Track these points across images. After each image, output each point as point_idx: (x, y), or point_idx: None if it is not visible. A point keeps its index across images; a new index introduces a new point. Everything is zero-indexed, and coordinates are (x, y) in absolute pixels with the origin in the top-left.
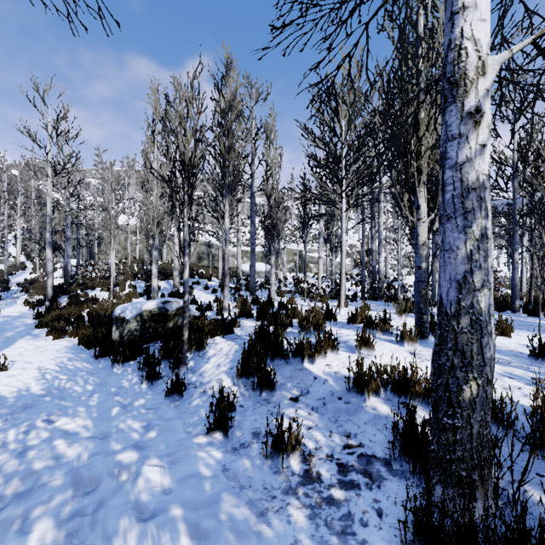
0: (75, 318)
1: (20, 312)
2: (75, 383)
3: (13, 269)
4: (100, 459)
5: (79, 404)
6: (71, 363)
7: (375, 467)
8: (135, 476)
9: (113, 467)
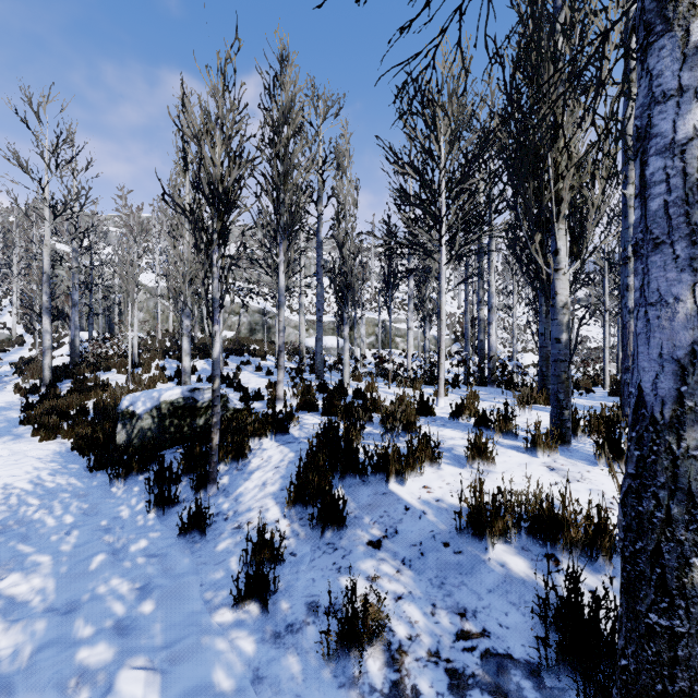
0: (75, 410)
1: (7, 402)
2: (49, 512)
3: (6, 344)
4: (48, 659)
5: (45, 548)
6: (52, 478)
7: (512, 681)
8: (101, 696)
9: (67, 675)
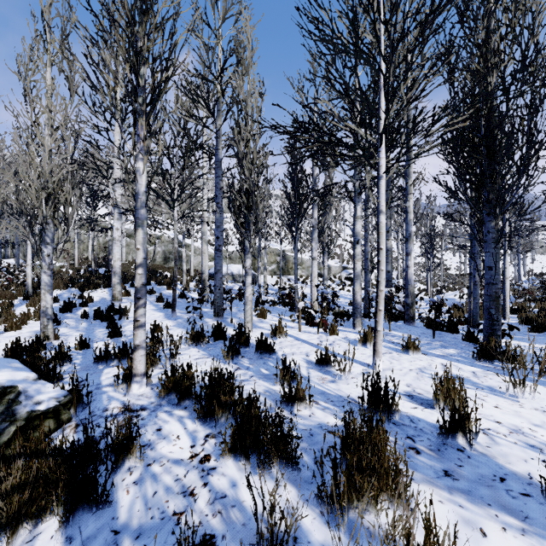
0: None
1: None
2: None
3: None
4: None
5: None
6: None
7: None
8: None
9: None
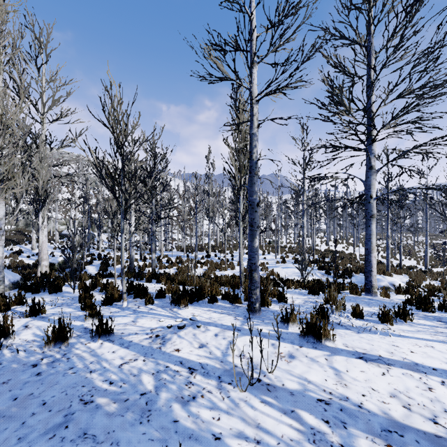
0: None
1: None
2: None
3: None
4: None
5: None
6: None
7: None
8: None
9: None
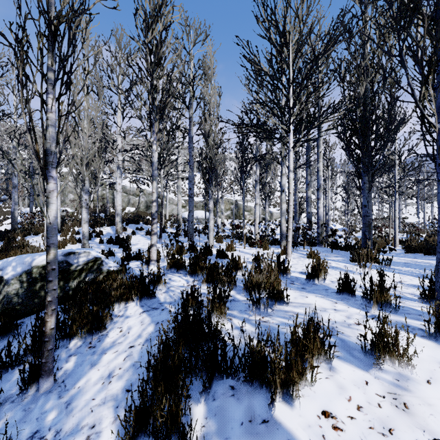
0: None
1: None
2: None
3: None
4: None
5: None
6: None
7: None
8: None
9: None
